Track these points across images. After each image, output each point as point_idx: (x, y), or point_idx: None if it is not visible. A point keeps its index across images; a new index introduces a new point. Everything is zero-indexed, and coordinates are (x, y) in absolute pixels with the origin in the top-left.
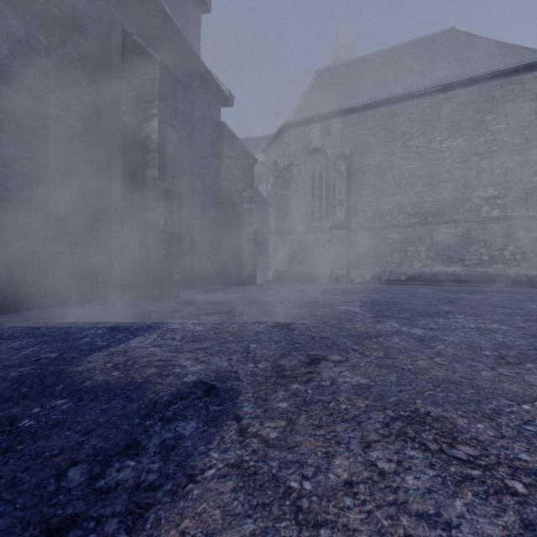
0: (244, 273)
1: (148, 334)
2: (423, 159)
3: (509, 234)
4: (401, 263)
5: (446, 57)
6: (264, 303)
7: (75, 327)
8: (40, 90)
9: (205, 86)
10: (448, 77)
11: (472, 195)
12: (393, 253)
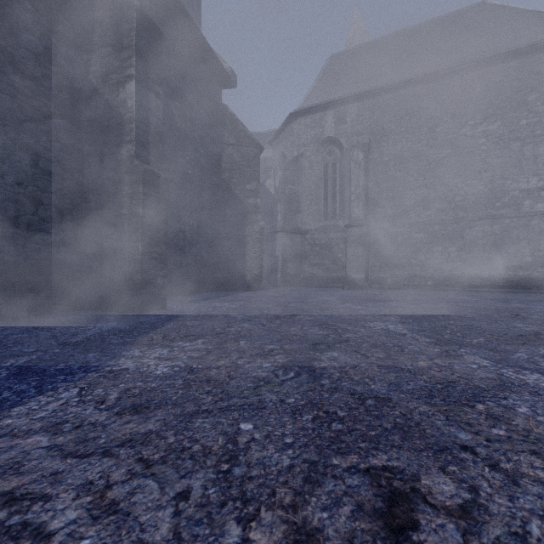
0: (248, 277)
1: (65, 385)
2: (453, 147)
3: None
4: (427, 265)
5: (478, 32)
6: (271, 316)
7: None
8: None
9: (204, 61)
10: (482, 52)
11: (512, 186)
12: (418, 255)
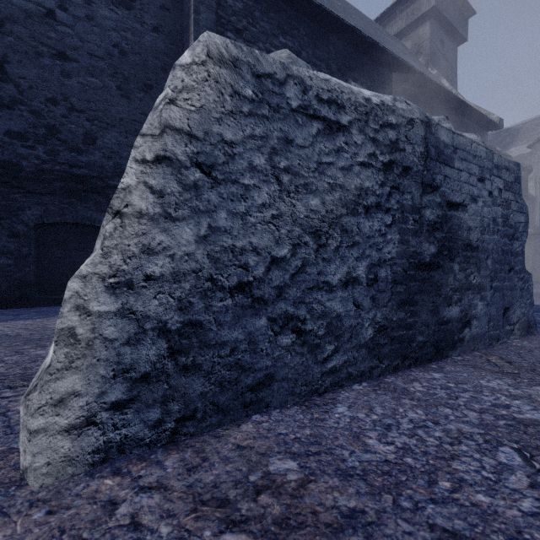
0: None
1: None
2: None
3: None
4: None
5: None
6: None
7: None
8: None
9: (476, 124)
10: None
11: None
12: None
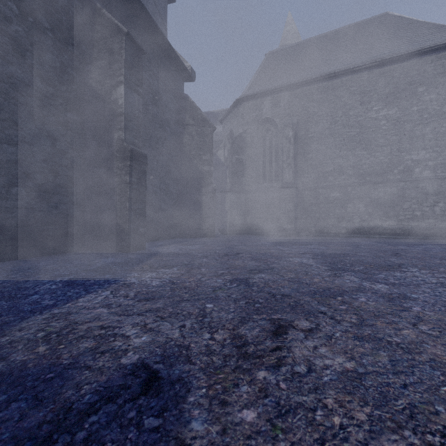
0: (204, 227)
1: (101, 290)
2: (361, 127)
3: (439, 192)
4: (342, 218)
5: (381, 37)
6: (222, 254)
7: (31, 281)
8: (11, 55)
9: (170, 62)
10: (384, 54)
11: (406, 157)
12: (335, 209)
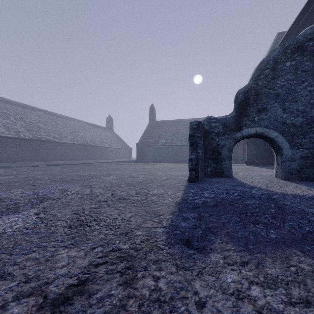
0: None
1: None
2: None
3: None
4: None
5: None
6: None
7: None
8: None
9: None
10: None
11: None
12: None
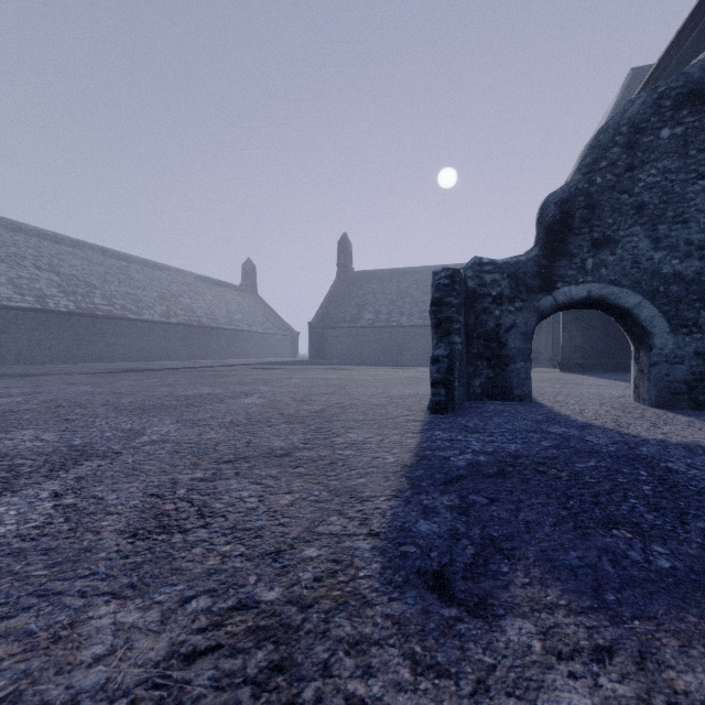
0: None
1: None
2: None
3: None
4: None
5: None
6: None
7: None
8: None
9: None
10: None
11: None
12: None
